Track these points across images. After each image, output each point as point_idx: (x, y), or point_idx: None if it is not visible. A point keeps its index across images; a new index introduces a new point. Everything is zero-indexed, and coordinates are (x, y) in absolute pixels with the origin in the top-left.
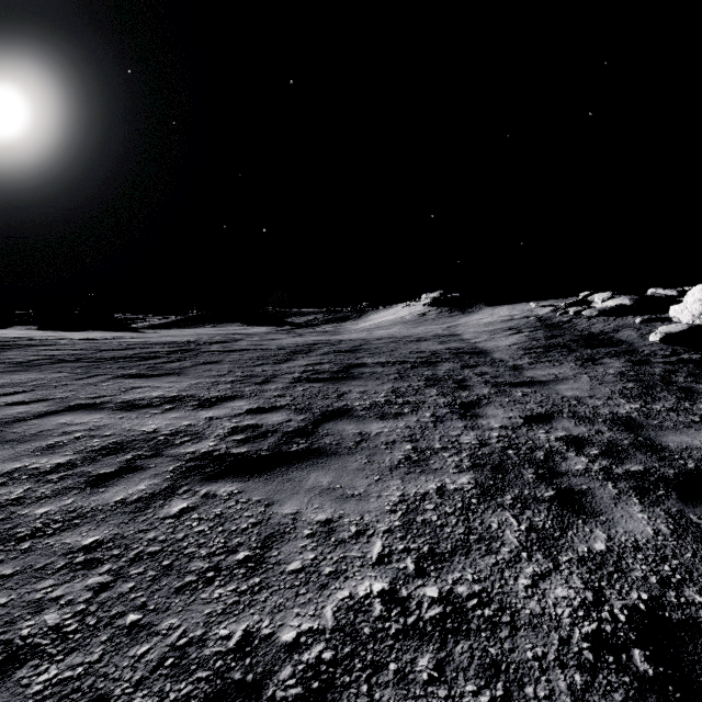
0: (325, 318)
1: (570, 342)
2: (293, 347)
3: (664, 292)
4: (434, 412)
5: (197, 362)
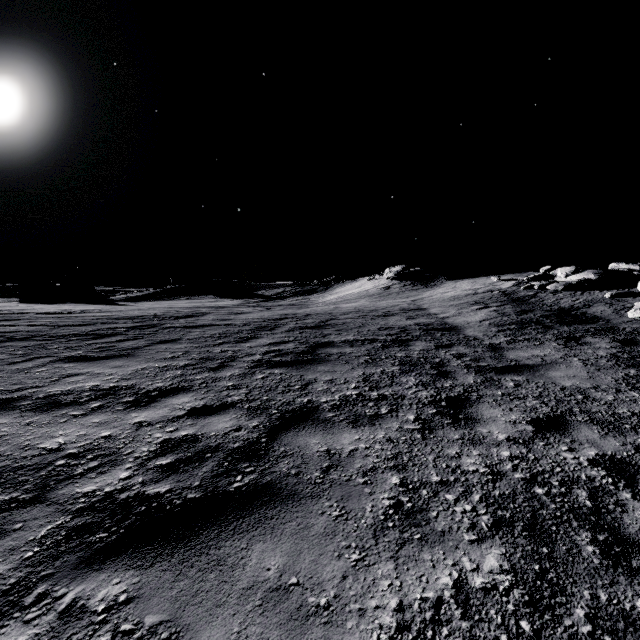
0: (293, 291)
1: (543, 318)
2: (258, 322)
3: (626, 266)
4: (419, 414)
5: (154, 340)
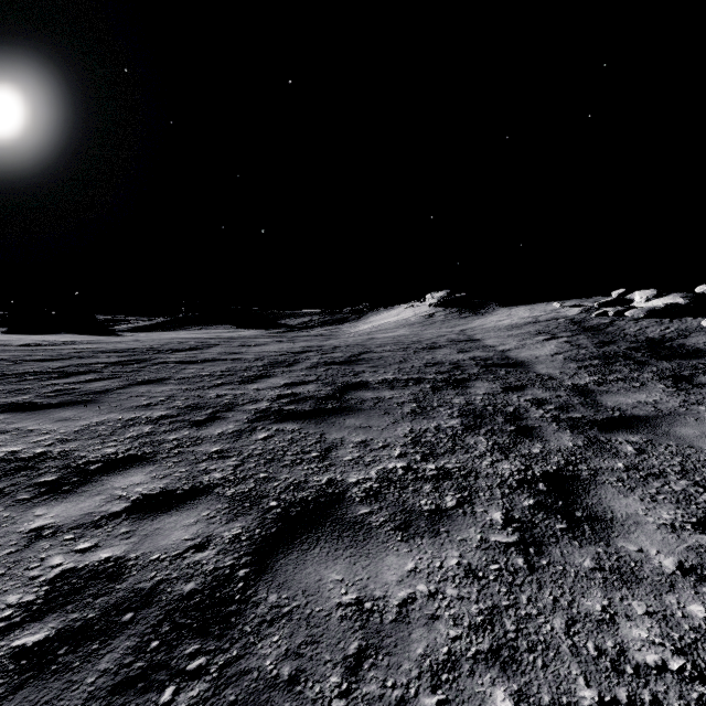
0: (321, 320)
1: (631, 351)
2: (274, 356)
3: None
4: (508, 509)
5: (133, 380)
